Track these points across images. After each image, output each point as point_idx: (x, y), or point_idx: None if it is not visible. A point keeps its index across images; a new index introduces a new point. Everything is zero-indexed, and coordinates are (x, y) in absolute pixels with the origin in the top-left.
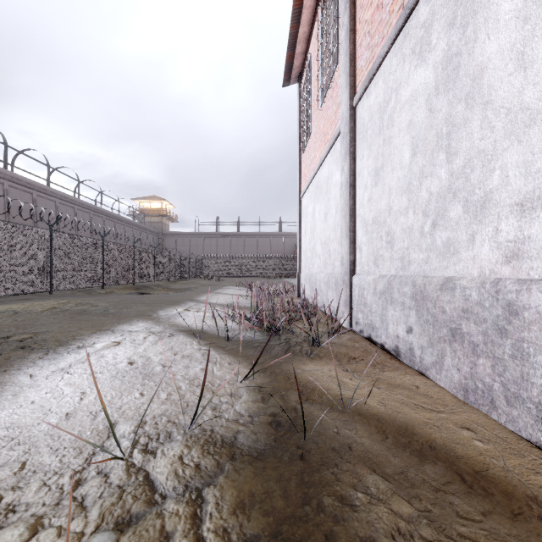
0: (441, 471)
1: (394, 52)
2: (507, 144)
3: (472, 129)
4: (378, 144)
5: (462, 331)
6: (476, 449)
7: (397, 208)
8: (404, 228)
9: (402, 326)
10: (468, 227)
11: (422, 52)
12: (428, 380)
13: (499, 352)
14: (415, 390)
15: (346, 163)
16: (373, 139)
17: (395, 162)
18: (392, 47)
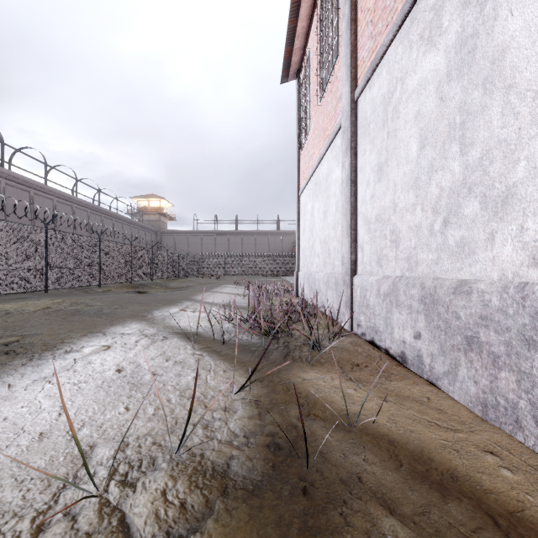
0: (469, 511)
1: (399, 39)
2: (535, 131)
3: (491, 117)
4: (381, 138)
5: (480, 340)
6: (505, 480)
7: (403, 205)
8: (411, 226)
9: (409, 331)
10: (487, 225)
11: (431, 37)
12: (439, 391)
13: (526, 366)
14: (426, 404)
15: (347, 158)
16: (377, 132)
17: (401, 156)
18: (397, 34)
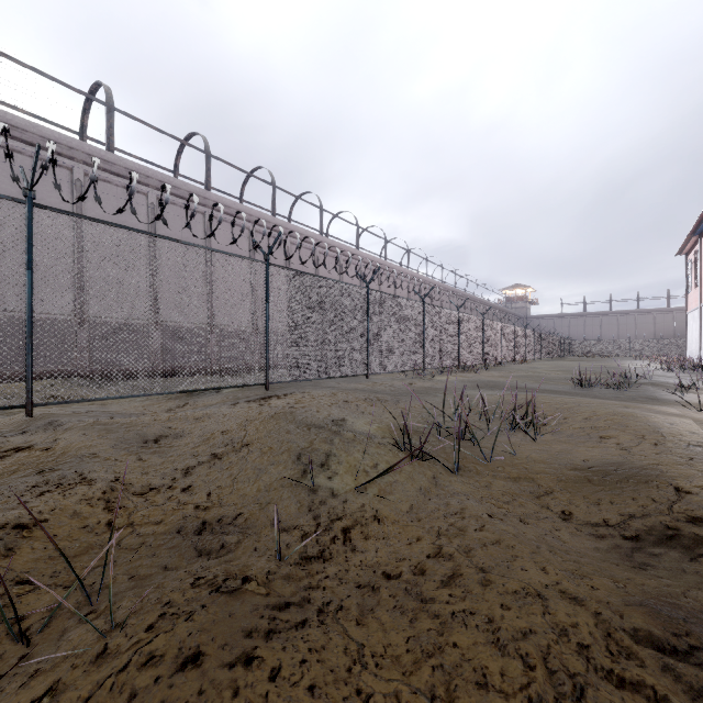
0: None
1: None
2: None
3: None
4: None
5: None
6: None
7: None
8: None
9: None
10: None
11: None
12: None
13: None
14: None
15: (699, 320)
16: None
17: None
18: None
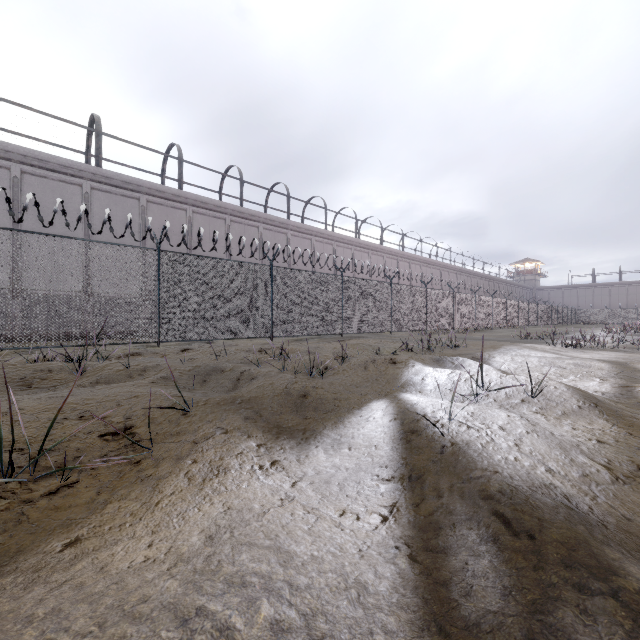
0: None
1: None
2: None
3: None
4: None
5: None
6: None
7: None
8: None
9: None
10: None
11: None
12: None
13: None
14: None
15: None
16: None
17: None
18: None
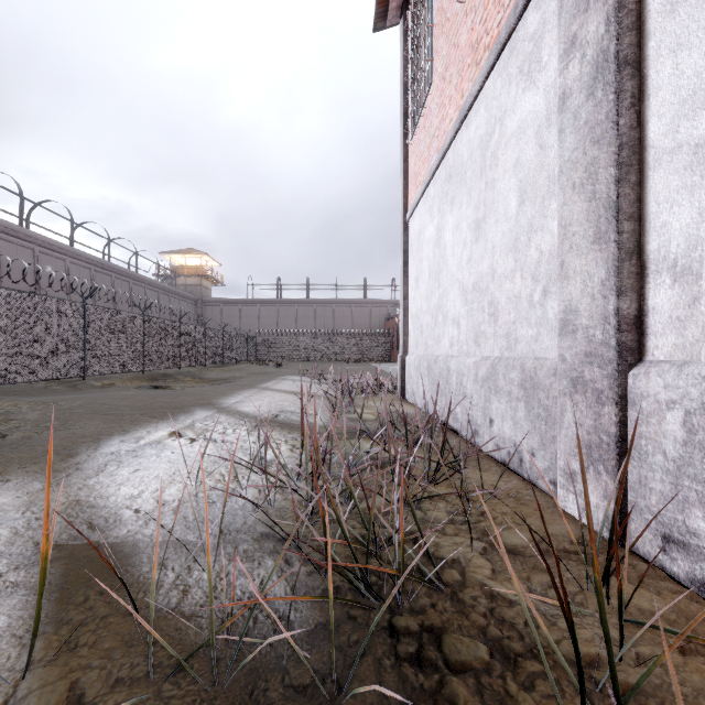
0: None
1: None
2: None
3: None
4: None
5: None
6: None
7: None
8: None
9: None
10: None
11: None
12: None
13: None
14: None
15: (598, 3)
16: None
17: None
18: None
